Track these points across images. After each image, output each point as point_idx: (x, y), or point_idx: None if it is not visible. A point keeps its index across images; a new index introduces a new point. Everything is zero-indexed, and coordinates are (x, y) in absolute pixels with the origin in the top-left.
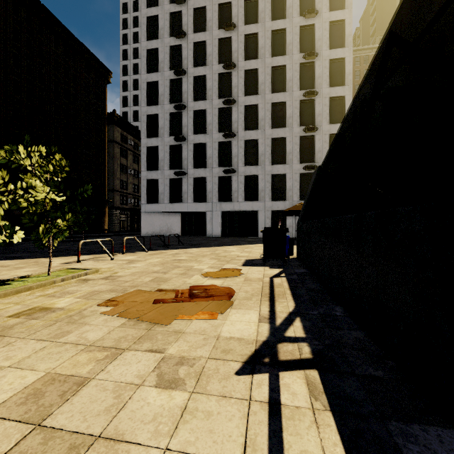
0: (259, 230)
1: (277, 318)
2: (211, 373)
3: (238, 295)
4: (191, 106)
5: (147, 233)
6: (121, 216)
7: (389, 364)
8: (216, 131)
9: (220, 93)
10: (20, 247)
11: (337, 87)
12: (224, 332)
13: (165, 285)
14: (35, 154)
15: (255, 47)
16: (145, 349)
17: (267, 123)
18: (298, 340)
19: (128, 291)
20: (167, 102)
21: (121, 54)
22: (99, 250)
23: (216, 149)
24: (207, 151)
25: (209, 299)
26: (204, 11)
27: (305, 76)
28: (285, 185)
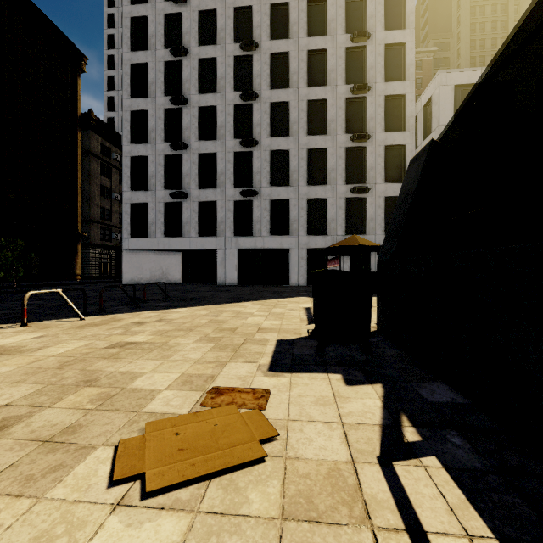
0: (290, 275)
1: None
2: None
3: None
4: (196, 100)
5: (132, 280)
6: (102, 257)
7: None
8: (231, 137)
9: (237, 84)
10: None
11: (395, 82)
12: None
13: None
14: None
15: (284, 23)
16: None
17: (301, 128)
18: None
19: None
20: (160, 93)
21: (106, 41)
22: None
23: (230, 162)
24: (218, 164)
25: None
26: None
27: (352, 66)
28: (326, 214)
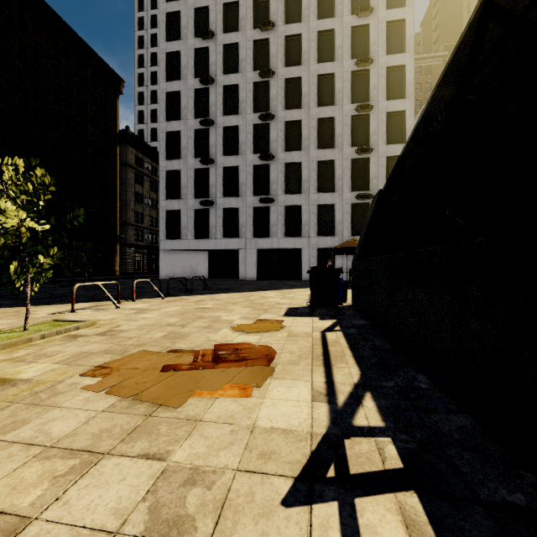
0: (302, 271)
1: (337, 393)
2: (240, 503)
3: (281, 357)
4: (221, 121)
5: (167, 276)
6: (136, 255)
7: (528, 478)
8: (251, 152)
9: (256, 106)
10: (4, 293)
11: (396, 100)
12: (262, 419)
13: (182, 343)
14: (8, 169)
15: (297, 52)
16: (138, 453)
17: (312, 143)
18: (374, 432)
19: (129, 353)
20: (191, 116)
21: (136, 61)
22: (104, 296)
23: (250, 174)
24: (240, 176)
25: (241, 364)
26: (236, 7)
27: (357, 87)
28: (334, 217)
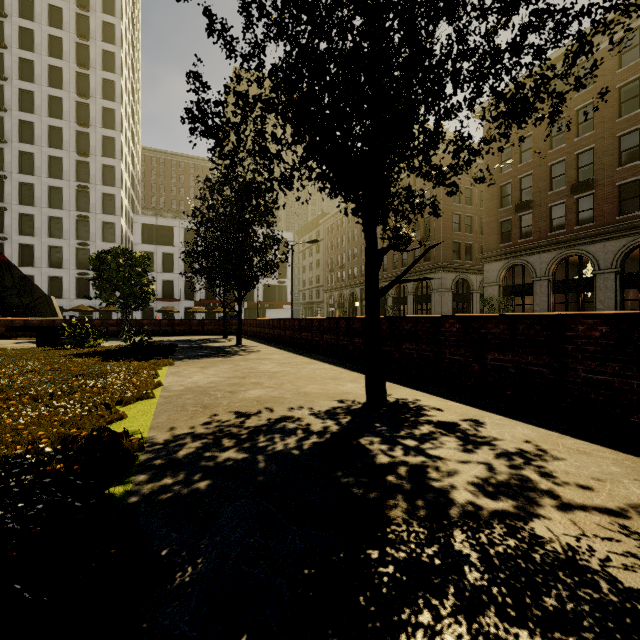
0: None
1: None
2: None
3: None
4: None
5: None
6: None
7: None
8: None
9: None
10: None
11: (109, 215)
12: None
13: None
14: None
15: (32, 164)
16: None
17: (44, 233)
18: None
19: None
20: None
21: None
22: None
23: None
24: None
25: None
26: None
27: (82, 201)
28: (63, 286)
